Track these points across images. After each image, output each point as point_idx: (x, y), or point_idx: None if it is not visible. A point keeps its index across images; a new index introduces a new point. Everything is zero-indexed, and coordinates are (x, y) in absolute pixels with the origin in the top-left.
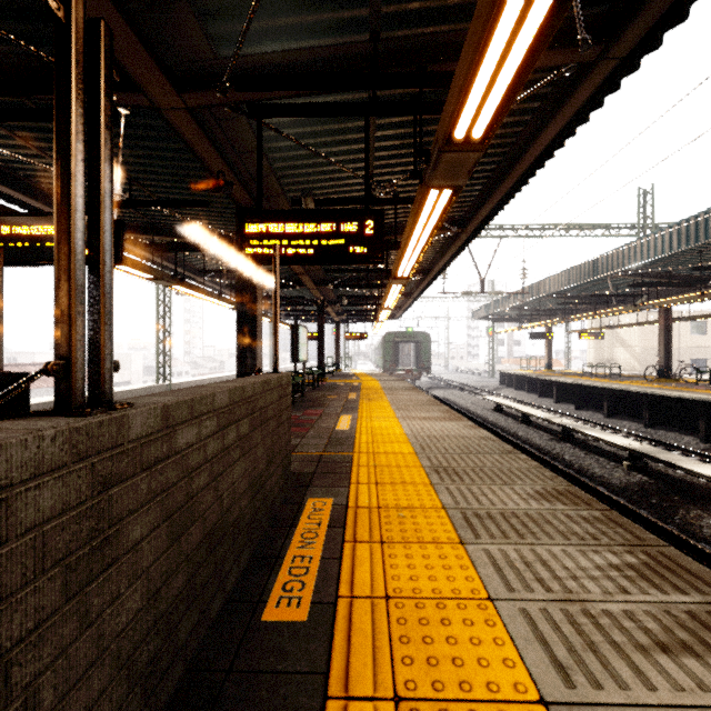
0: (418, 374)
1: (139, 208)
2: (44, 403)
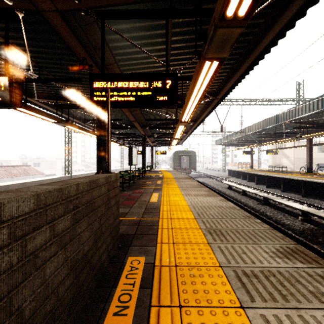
0: (190, 171)
1: (48, 85)
2: (4, 186)
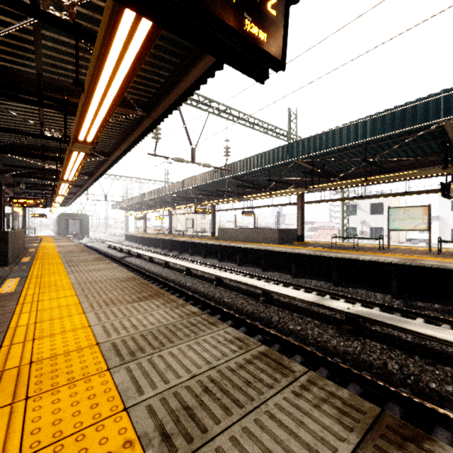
0: (82, 236)
1: None
2: None
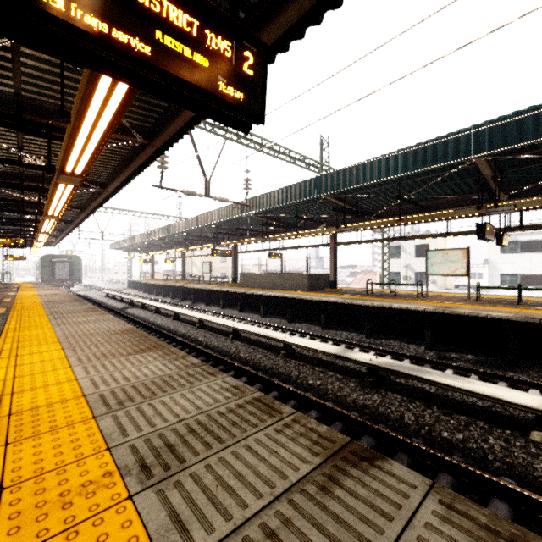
0: (72, 283)
1: None
2: None
